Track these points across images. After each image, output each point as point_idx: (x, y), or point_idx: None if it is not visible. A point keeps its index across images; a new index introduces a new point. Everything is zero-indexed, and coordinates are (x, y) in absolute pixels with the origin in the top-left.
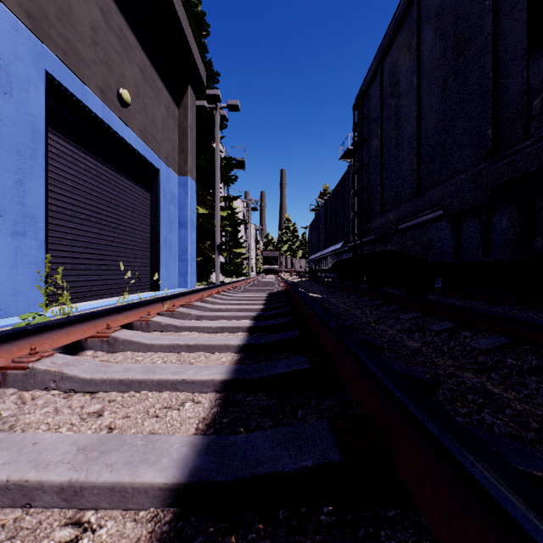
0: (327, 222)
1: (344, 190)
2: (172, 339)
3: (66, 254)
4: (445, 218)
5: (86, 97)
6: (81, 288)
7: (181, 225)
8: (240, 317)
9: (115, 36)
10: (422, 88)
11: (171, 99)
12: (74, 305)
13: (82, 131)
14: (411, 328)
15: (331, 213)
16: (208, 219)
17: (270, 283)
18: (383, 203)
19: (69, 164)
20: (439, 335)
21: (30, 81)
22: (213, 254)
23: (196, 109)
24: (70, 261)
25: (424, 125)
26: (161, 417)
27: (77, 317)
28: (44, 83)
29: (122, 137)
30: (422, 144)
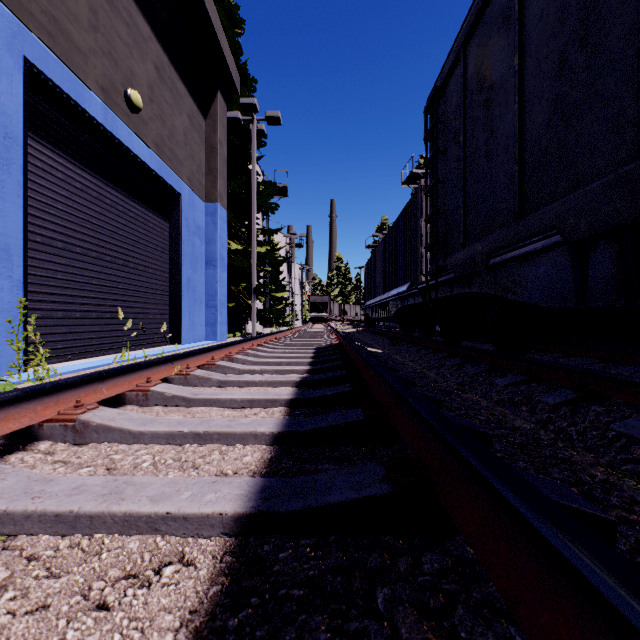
0: (389, 260)
1: (410, 219)
2: (173, 423)
3: (55, 299)
4: (561, 247)
5: (82, 96)
6: (77, 342)
7: (208, 263)
8: (278, 383)
9: (122, 22)
10: (527, 70)
11: (196, 107)
12: (65, 364)
13: (78, 141)
14: (513, 399)
15: (393, 248)
16: (242, 256)
17: (318, 335)
18: (467, 230)
19: (60, 182)
20: (559, 411)
21: (1, 69)
22: (248, 298)
23: (228, 122)
24: (61, 307)
25: (530, 120)
26: (110, 608)
27: (23, 392)
28: (22, 73)
29: (131, 151)
30: (527, 147)
